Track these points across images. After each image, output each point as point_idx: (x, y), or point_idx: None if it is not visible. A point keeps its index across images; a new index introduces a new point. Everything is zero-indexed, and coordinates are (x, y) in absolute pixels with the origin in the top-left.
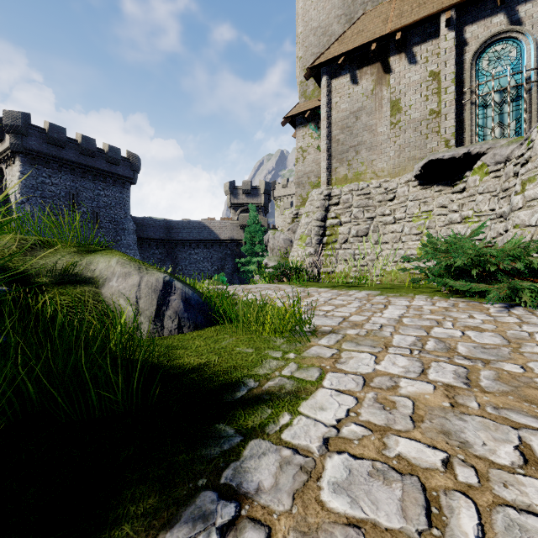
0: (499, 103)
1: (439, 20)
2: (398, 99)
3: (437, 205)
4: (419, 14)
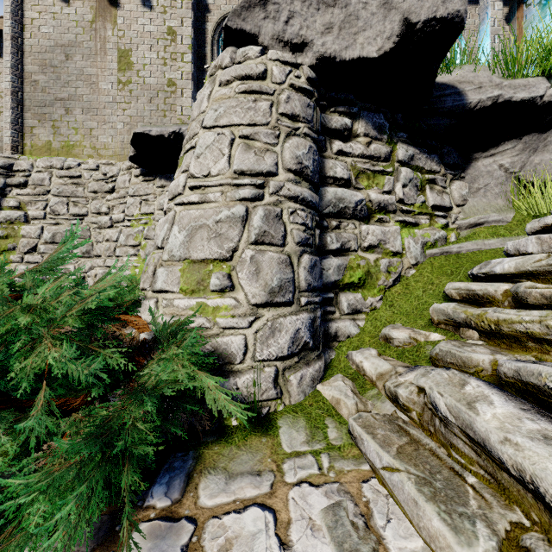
0: None
1: None
2: (128, 49)
3: (158, 206)
4: None
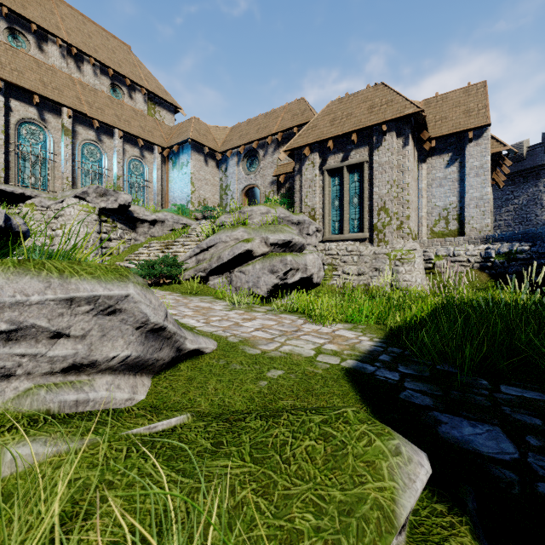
0: (34, 162)
1: None
2: None
3: None
4: None
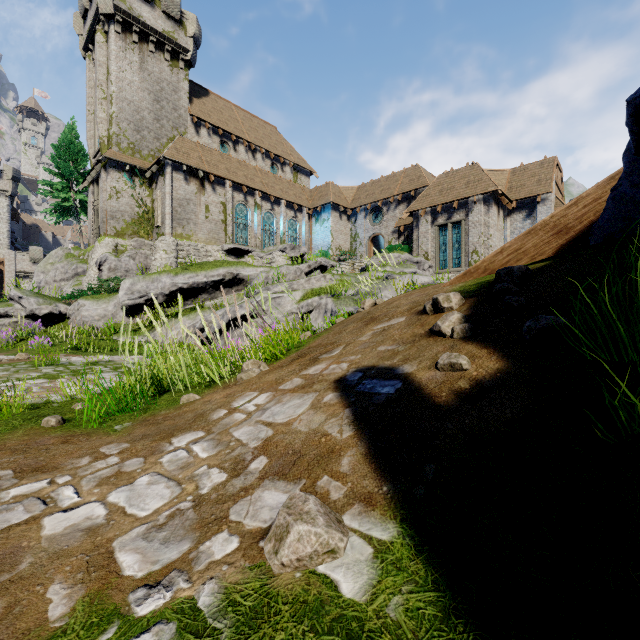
0: (242, 229)
1: (224, 180)
2: (208, 205)
3: None
4: (219, 172)
